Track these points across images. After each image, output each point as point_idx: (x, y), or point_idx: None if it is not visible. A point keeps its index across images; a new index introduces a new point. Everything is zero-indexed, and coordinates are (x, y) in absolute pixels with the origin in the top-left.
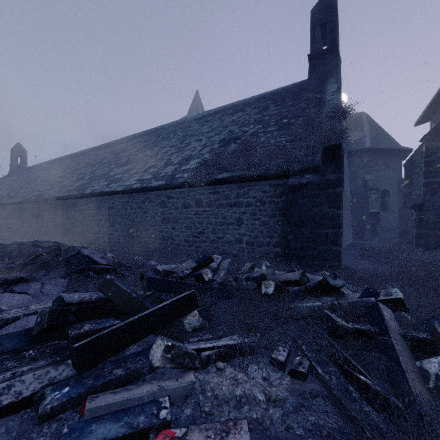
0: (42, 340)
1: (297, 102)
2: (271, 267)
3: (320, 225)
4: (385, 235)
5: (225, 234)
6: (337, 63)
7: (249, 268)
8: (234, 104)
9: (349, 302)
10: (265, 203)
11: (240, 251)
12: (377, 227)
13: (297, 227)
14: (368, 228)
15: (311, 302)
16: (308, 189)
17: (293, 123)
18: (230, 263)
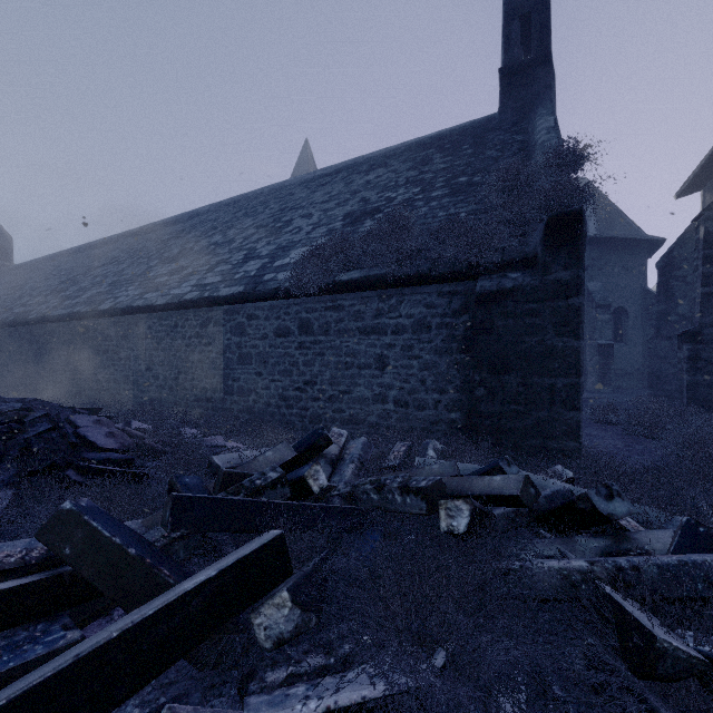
0: None
1: (482, 149)
2: (445, 451)
3: (539, 370)
4: (620, 383)
5: (354, 386)
6: (551, 83)
7: (404, 456)
8: (369, 157)
9: (661, 566)
10: (431, 328)
11: (382, 417)
12: (609, 369)
13: (494, 373)
14: (594, 371)
15: (553, 549)
16: (516, 300)
17: (479, 182)
18: (365, 447)
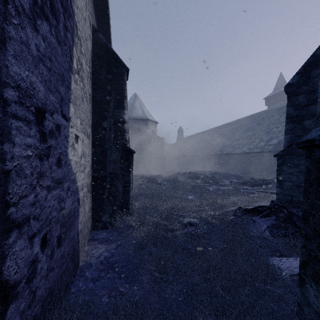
0: (243, 185)
1: None
2: None
3: None
4: None
5: None
6: None
7: None
8: None
9: None
10: None
11: None
12: None
13: None
14: None
15: None
16: None
17: None
18: None
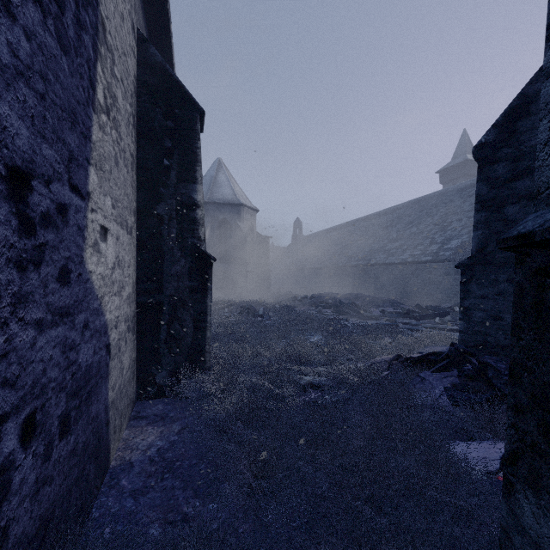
0: (402, 317)
1: None
2: None
3: None
4: None
5: None
6: None
7: None
8: None
9: None
10: None
11: None
12: None
13: None
14: None
15: None
16: None
17: None
18: None
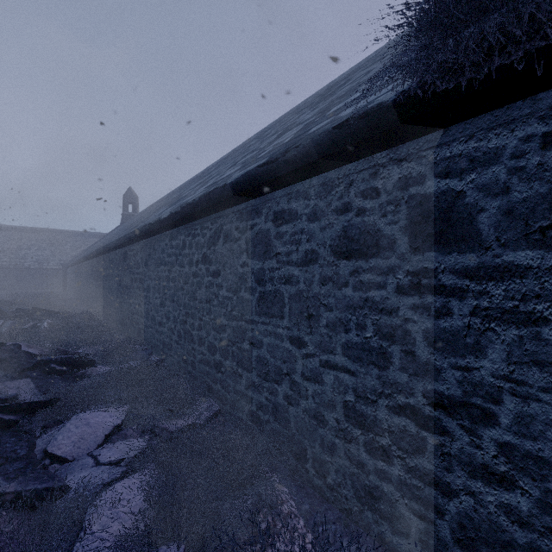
0: None
1: None
2: None
3: None
4: None
5: None
6: None
7: None
8: None
9: None
10: None
11: None
12: None
13: None
14: None
15: None
16: None
17: None
18: None
